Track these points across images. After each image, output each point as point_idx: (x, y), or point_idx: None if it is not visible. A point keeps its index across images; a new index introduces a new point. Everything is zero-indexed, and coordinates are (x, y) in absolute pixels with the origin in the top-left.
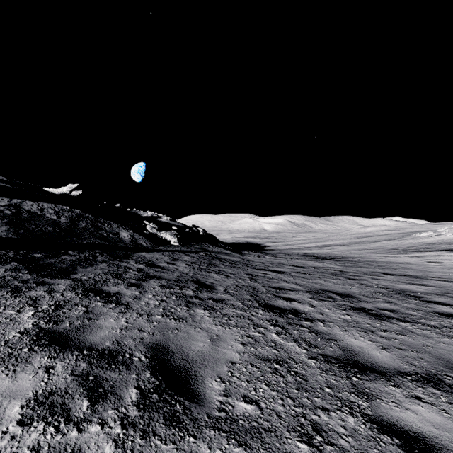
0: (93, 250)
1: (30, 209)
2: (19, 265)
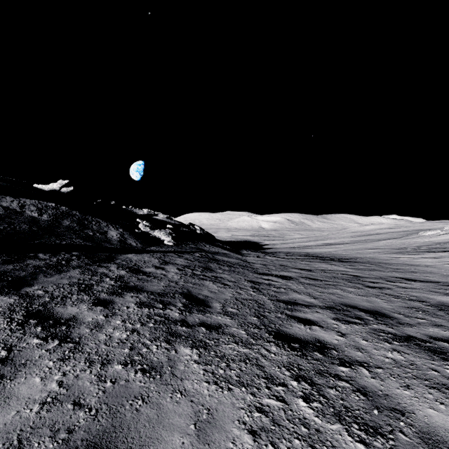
0: (70, 252)
1: (9, 206)
2: None
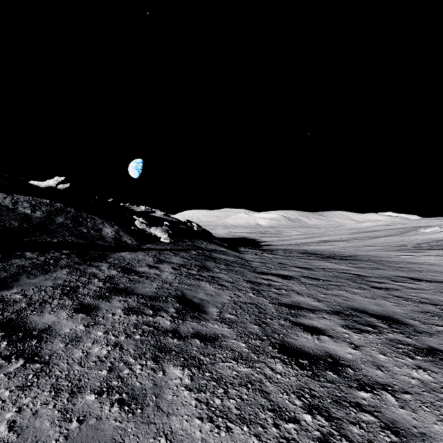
0: (60, 250)
1: (1, 203)
2: None
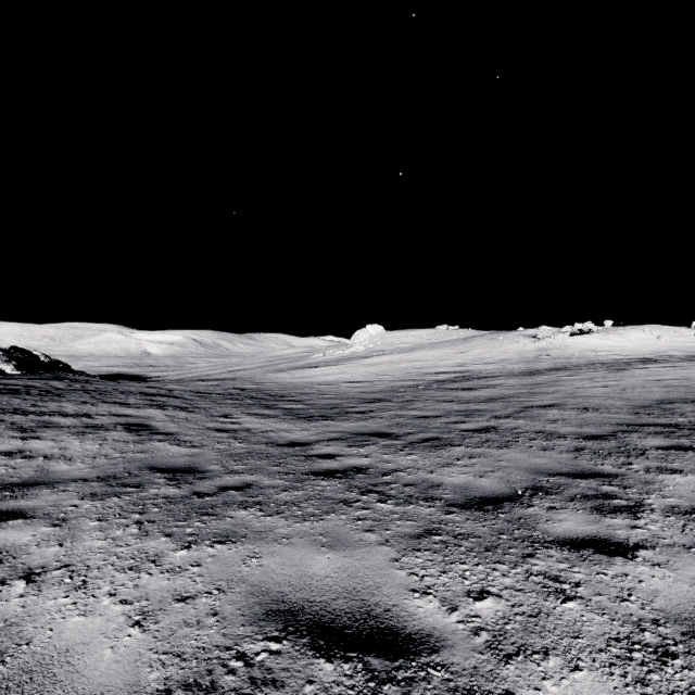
0: None
1: None
2: None
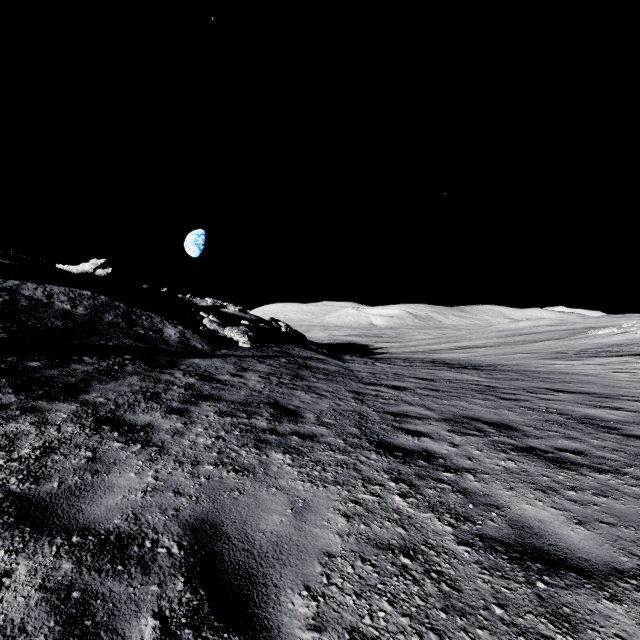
0: (121, 355)
1: (33, 295)
2: (1, 379)
